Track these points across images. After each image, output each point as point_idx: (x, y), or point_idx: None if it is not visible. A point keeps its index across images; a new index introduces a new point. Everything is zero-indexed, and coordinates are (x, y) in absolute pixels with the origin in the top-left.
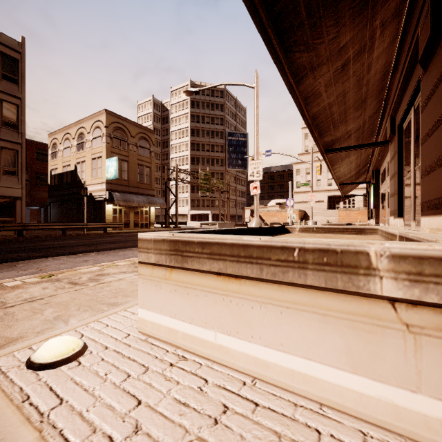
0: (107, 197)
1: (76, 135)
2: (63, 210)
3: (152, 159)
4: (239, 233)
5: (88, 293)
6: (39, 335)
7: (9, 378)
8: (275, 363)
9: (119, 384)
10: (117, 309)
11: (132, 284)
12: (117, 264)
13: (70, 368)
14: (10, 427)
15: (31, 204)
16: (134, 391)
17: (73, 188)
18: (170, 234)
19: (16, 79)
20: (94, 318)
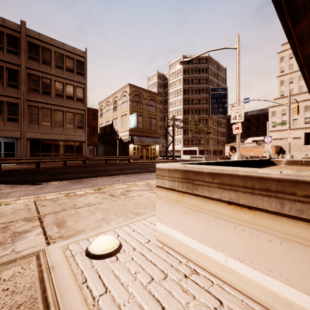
0: (130, 140)
1: (112, 102)
2: (106, 148)
3: (157, 113)
4: (232, 165)
5: (121, 203)
6: (92, 230)
7: (75, 261)
8: (303, 307)
9: (145, 285)
10: (139, 217)
11: (148, 199)
12: (137, 183)
13: (111, 261)
14: (75, 304)
15: (90, 145)
16: (158, 295)
17: (111, 134)
18: (181, 165)
19: (82, 73)
20: (125, 222)
